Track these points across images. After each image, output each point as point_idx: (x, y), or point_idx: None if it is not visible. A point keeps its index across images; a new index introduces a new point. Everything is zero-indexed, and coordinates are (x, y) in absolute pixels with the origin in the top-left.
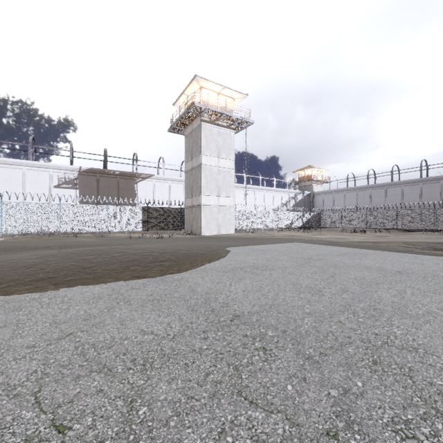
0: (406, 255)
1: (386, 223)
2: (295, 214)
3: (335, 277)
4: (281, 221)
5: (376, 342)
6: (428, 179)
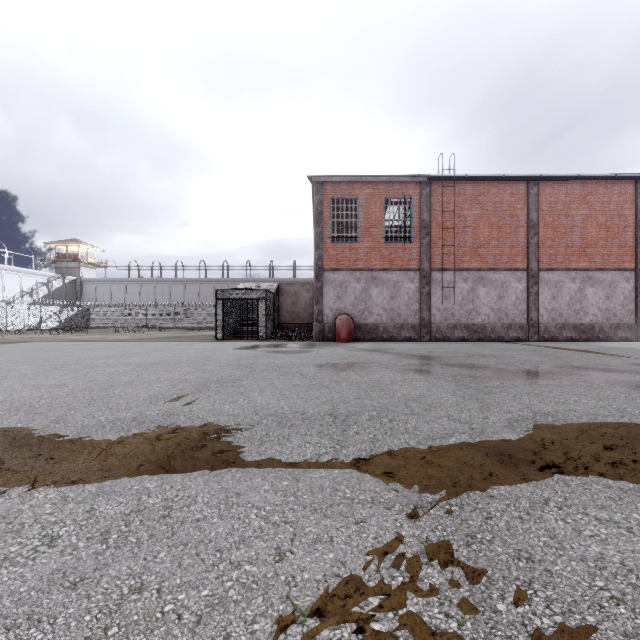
0: (127, 342)
1: (166, 322)
2: (46, 310)
3: (54, 352)
4: (20, 320)
5: (51, 359)
6: (205, 280)
